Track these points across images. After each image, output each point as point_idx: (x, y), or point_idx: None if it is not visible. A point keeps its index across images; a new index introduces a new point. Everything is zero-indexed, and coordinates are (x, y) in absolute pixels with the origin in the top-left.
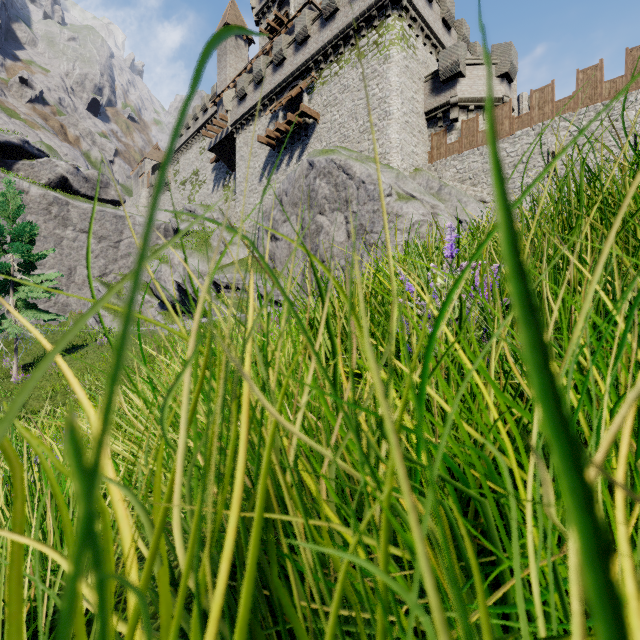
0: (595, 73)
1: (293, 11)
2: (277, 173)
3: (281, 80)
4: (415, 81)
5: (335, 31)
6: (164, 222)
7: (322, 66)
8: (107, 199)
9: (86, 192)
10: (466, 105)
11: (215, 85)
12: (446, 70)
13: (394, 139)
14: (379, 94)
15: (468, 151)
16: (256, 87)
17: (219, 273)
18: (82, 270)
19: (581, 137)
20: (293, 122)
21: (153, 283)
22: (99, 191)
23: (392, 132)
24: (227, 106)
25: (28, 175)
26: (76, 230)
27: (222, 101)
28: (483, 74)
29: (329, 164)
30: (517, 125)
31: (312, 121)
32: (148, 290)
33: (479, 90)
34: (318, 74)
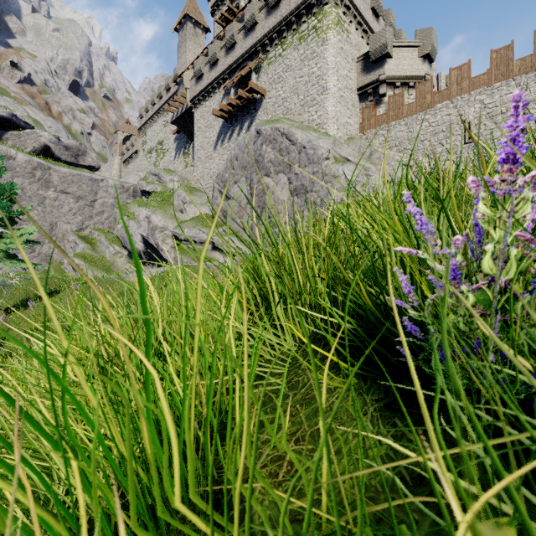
0: (507, 52)
1: (243, 3)
2: (229, 142)
3: (233, 61)
4: (349, 61)
5: (279, 18)
6: (133, 184)
7: (268, 49)
8: (84, 165)
9: (66, 159)
10: (393, 82)
11: (177, 67)
12: (376, 51)
13: (331, 111)
14: (317, 72)
15: (395, 122)
16: (211, 68)
17: (178, 228)
18: (62, 225)
19: (494, 109)
20: (243, 97)
21: (122, 236)
22: (77, 158)
23: (329, 105)
24: (186, 84)
25: (16, 144)
26: (57, 191)
27: (182, 81)
28: (408, 55)
29: (274, 132)
30: (438, 99)
31: (259, 96)
32: (119, 242)
33: (404, 69)
34: (264, 56)
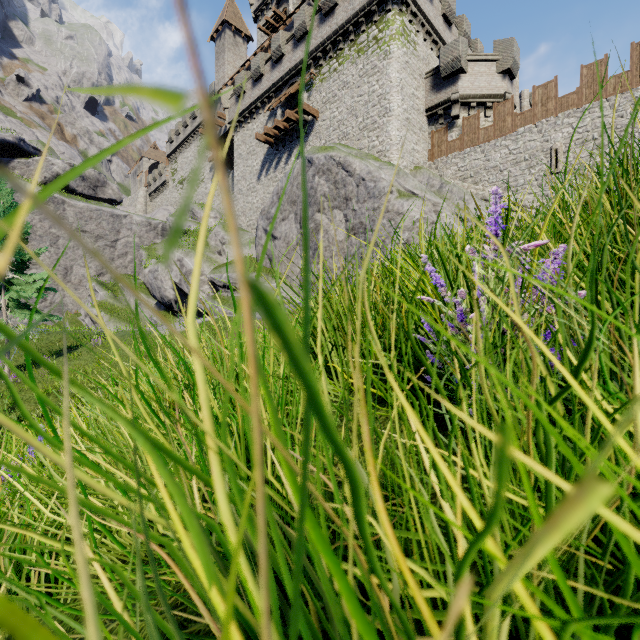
0: (600, 68)
1: (292, 8)
2: (275, 171)
3: (279, 77)
4: (416, 77)
5: (334, 27)
6: (161, 221)
7: (321, 62)
8: (104, 198)
9: (83, 191)
10: (467, 102)
11: (213, 83)
12: (447, 66)
13: (394, 136)
14: (379, 90)
15: (469, 148)
16: (254, 84)
17: (216, 272)
18: (78, 270)
19: (585, 134)
20: (292, 119)
21: (150, 283)
22: (96, 190)
23: (392, 129)
24: (225, 104)
25: (24, 173)
26: (72, 229)
27: (220, 99)
28: (485, 70)
29: (328, 161)
30: (520, 122)
31: (311, 118)
32: (145, 290)
33: (481, 86)
34: (317, 71)
